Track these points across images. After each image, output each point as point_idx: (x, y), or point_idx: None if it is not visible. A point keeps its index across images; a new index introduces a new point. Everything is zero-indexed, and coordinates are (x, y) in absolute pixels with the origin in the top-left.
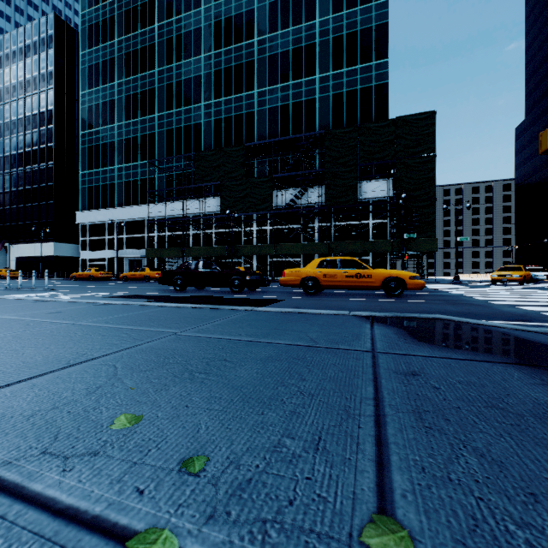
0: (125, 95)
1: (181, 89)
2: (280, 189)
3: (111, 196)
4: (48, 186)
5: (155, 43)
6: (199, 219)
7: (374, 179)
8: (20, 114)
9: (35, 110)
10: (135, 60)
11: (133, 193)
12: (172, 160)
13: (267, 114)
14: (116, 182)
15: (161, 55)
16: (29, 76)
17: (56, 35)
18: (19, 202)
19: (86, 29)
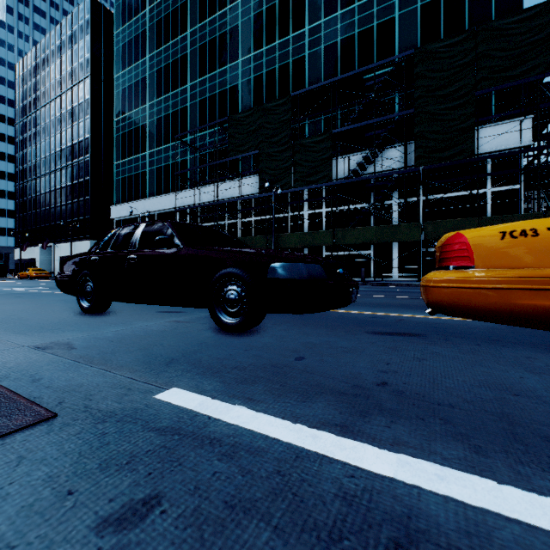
0: (156, 69)
1: (216, 48)
2: (340, 156)
3: (143, 186)
4: (85, 180)
5: (187, 0)
6: (235, 205)
7: (495, 122)
8: (63, 109)
9: (75, 103)
10: (167, 26)
11: (164, 181)
12: (205, 136)
13: (322, 55)
14: (147, 170)
15: (193, 12)
16: (70, 68)
17: (92, 19)
18: (62, 200)
19: (119, 5)
